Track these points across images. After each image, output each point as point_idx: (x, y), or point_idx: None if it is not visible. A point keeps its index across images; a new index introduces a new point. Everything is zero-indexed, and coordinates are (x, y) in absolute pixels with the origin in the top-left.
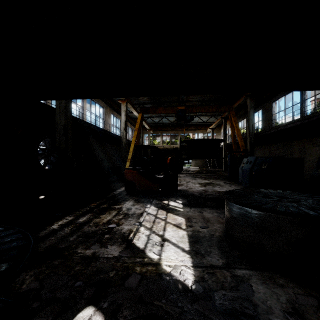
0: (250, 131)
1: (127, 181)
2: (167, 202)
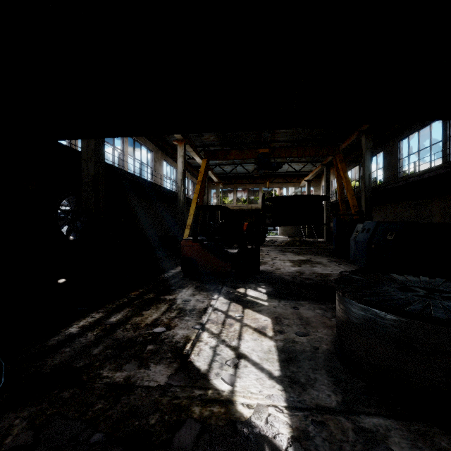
0: (365, 183)
1: (185, 258)
2: (244, 291)
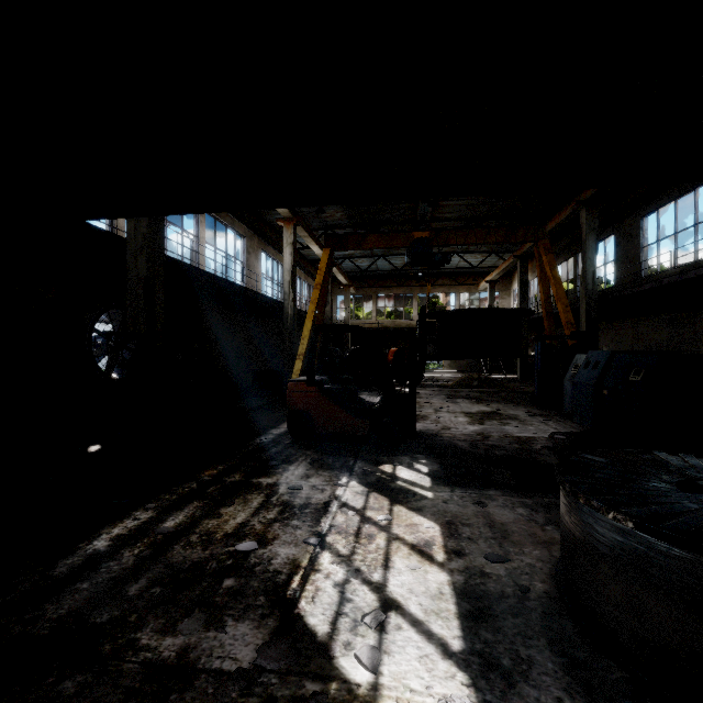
0: (587, 287)
1: (294, 411)
2: (392, 470)
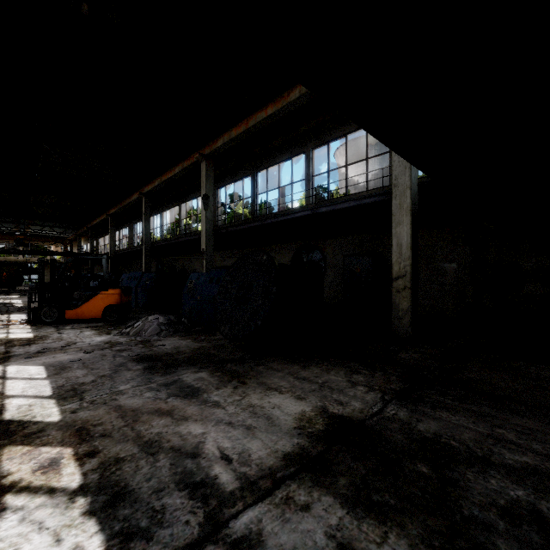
0: None
1: None
2: None
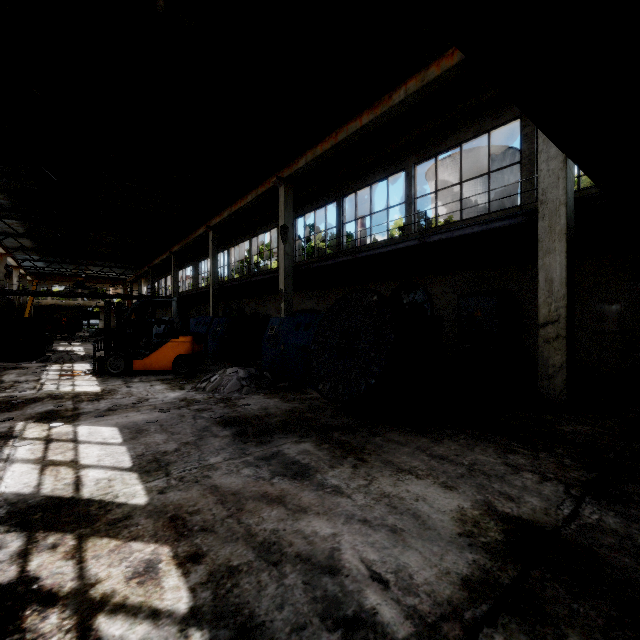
0: None
1: None
2: None
